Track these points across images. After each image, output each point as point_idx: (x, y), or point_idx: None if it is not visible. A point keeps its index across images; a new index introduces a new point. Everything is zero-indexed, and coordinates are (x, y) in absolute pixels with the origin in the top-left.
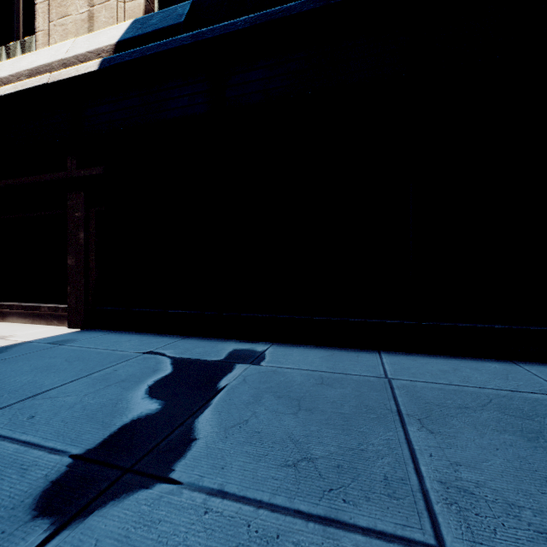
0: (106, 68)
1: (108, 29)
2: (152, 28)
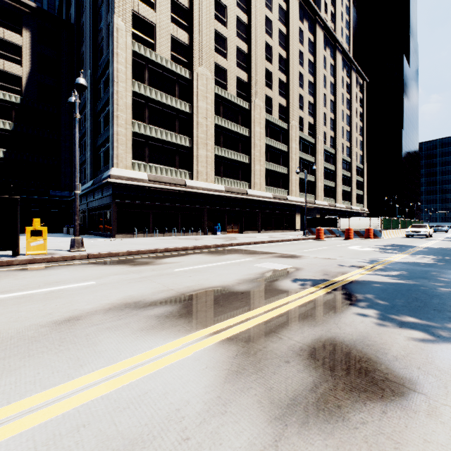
0: None
1: None
2: None
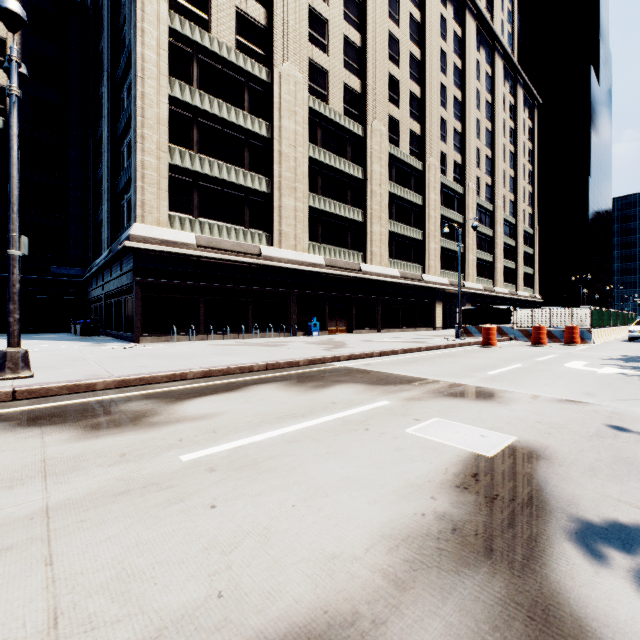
0: None
1: None
2: None
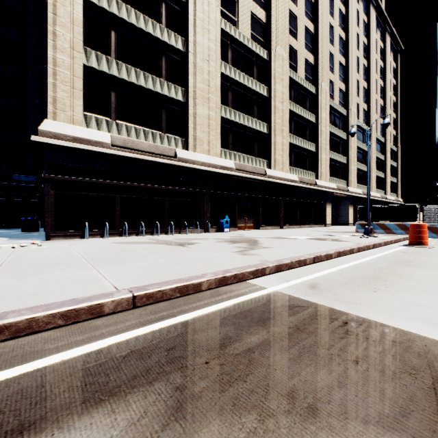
0: None
1: None
2: None
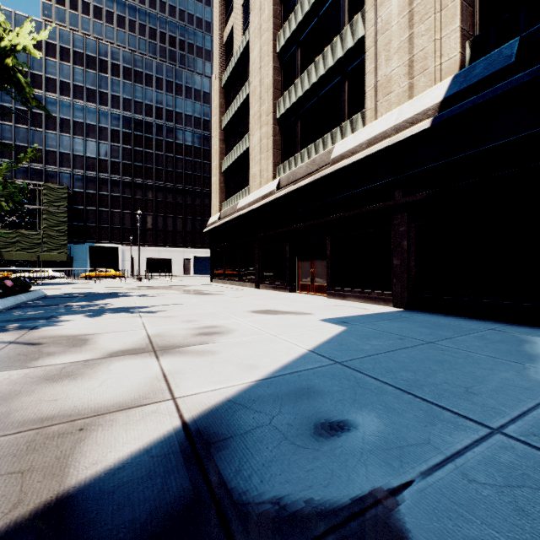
0: (436, 123)
1: (429, 91)
2: (477, 78)
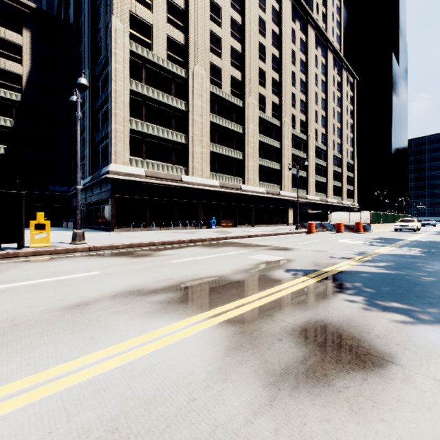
0: None
1: None
2: None
